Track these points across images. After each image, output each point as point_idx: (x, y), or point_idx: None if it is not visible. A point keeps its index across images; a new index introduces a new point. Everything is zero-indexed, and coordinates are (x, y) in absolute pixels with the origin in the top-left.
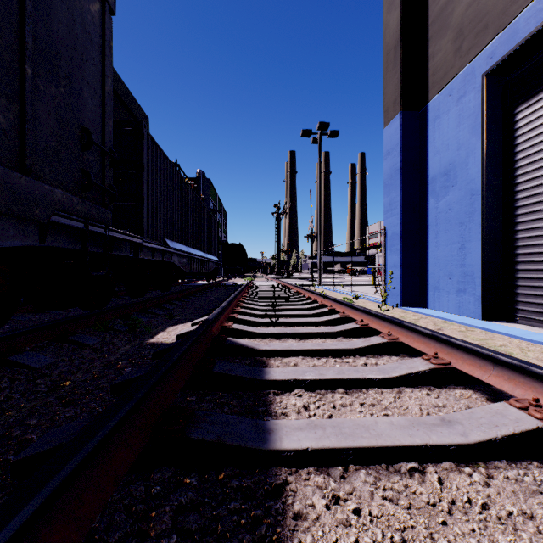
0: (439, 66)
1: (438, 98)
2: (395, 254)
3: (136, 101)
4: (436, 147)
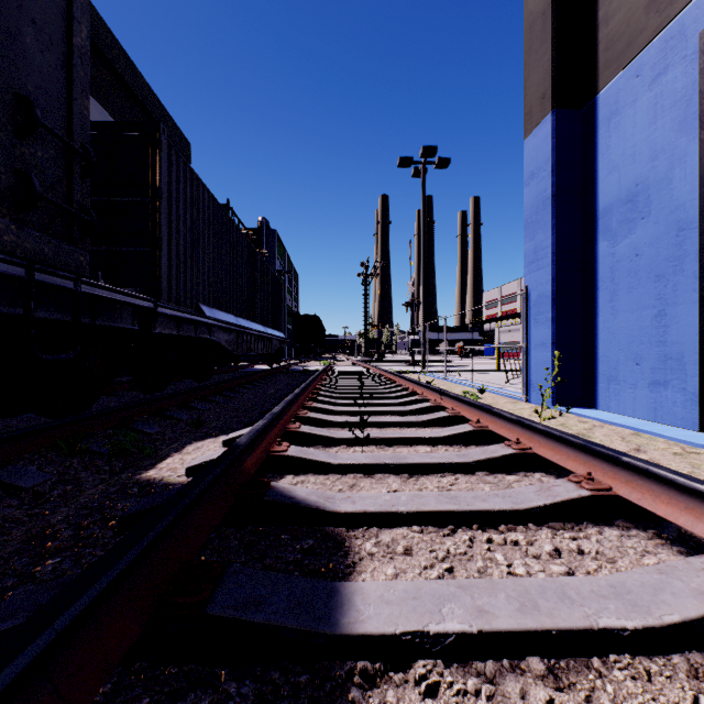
0: (616, 34)
1: (615, 85)
2: (544, 327)
3: (171, 119)
4: (612, 160)
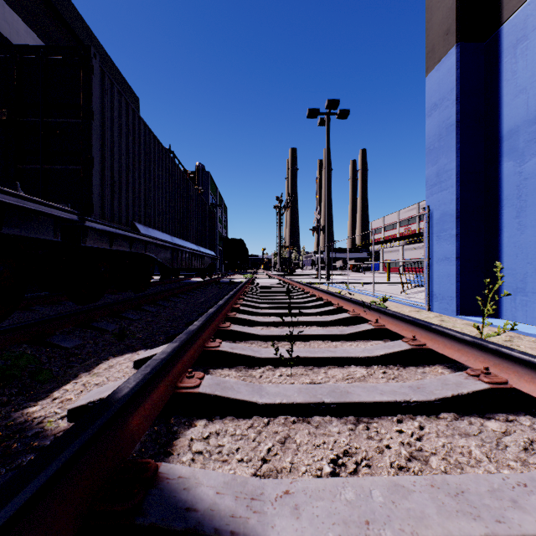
0: None
1: (522, 12)
2: (448, 243)
3: (123, 77)
4: (518, 84)
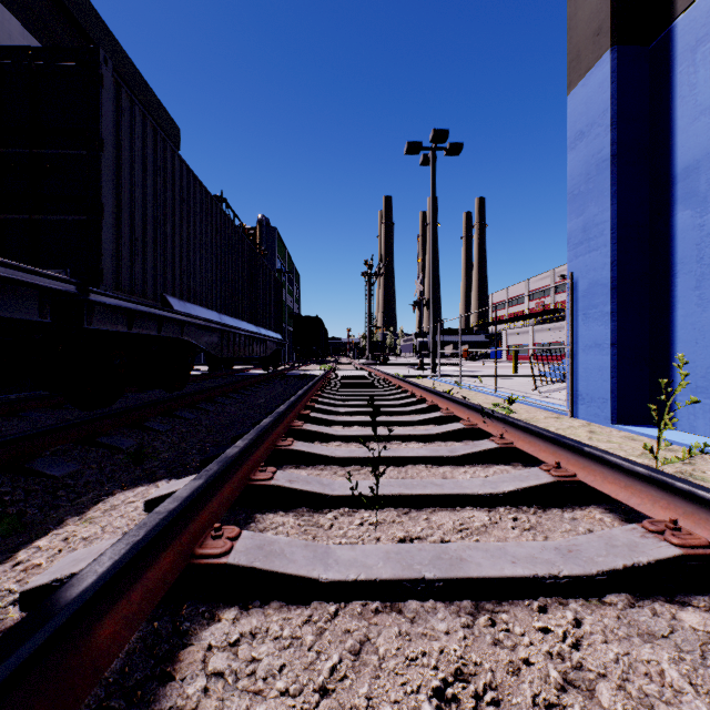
0: None
1: (704, 1)
2: (599, 324)
3: (157, 99)
4: (699, 102)
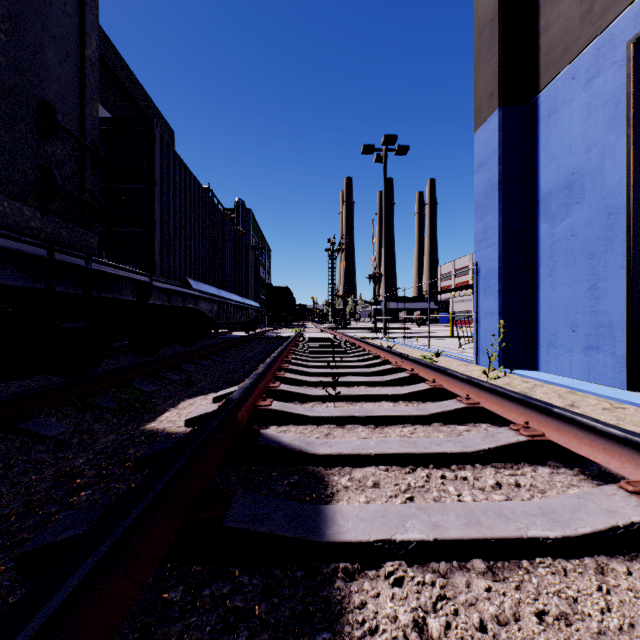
0: (555, 41)
1: (554, 85)
2: (492, 298)
3: (158, 110)
4: (551, 151)
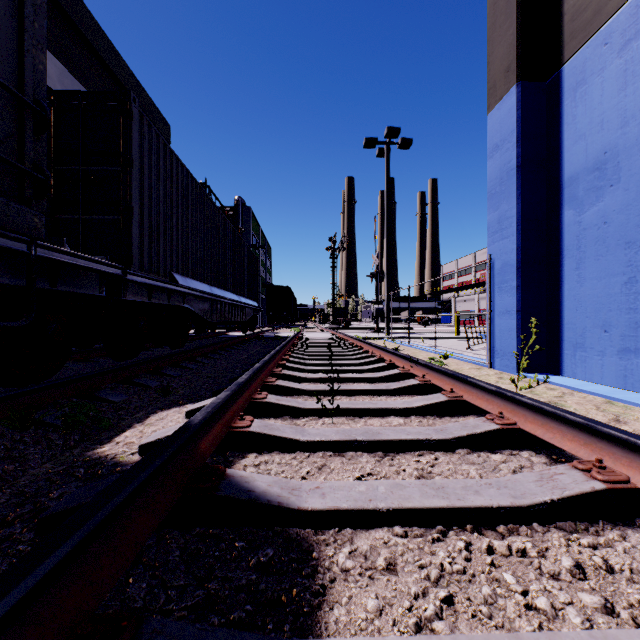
0: (583, 4)
1: (581, 54)
2: (509, 295)
3: (152, 102)
4: (578, 129)
